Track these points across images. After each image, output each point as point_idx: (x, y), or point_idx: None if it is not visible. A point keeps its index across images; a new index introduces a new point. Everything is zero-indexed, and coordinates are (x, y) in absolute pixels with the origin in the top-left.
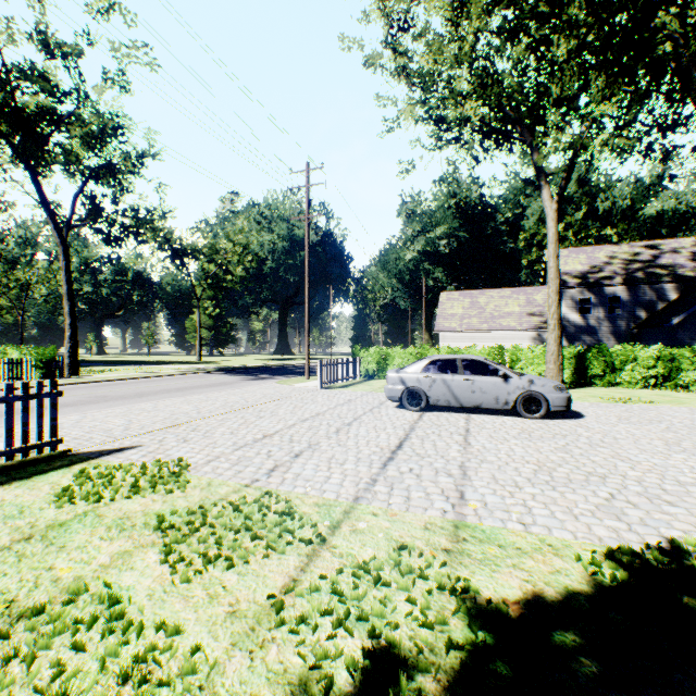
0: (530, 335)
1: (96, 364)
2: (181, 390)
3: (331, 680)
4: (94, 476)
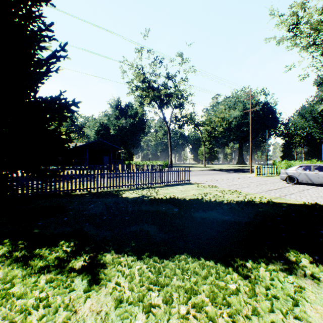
0: None
1: None
2: (205, 174)
3: (244, 200)
4: (200, 186)
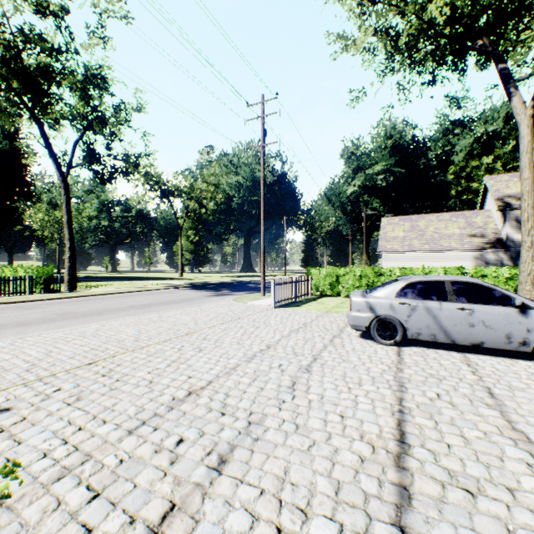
0: (471, 255)
1: (102, 280)
2: (142, 307)
3: None
4: None
